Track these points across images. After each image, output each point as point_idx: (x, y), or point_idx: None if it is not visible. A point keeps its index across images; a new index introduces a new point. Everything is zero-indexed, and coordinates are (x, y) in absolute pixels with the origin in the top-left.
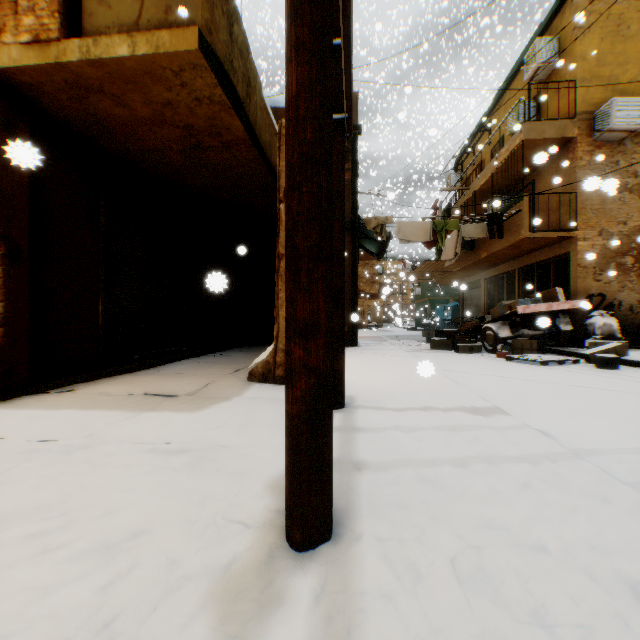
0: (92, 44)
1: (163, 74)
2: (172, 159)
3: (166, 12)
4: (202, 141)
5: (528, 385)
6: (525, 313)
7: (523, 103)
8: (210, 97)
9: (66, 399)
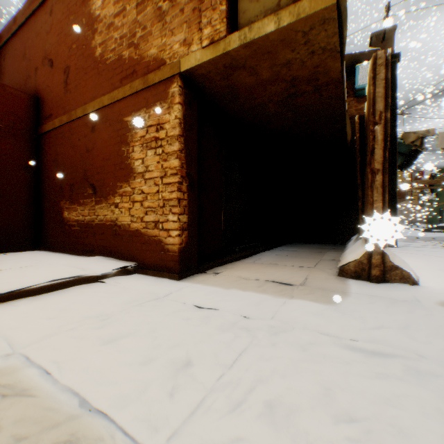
0: (247, 31)
1: (294, 38)
2: (269, 109)
3: None
4: (299, 89)
5: None
6: None
7: None
8: (324, 47)
9: (222, 279)
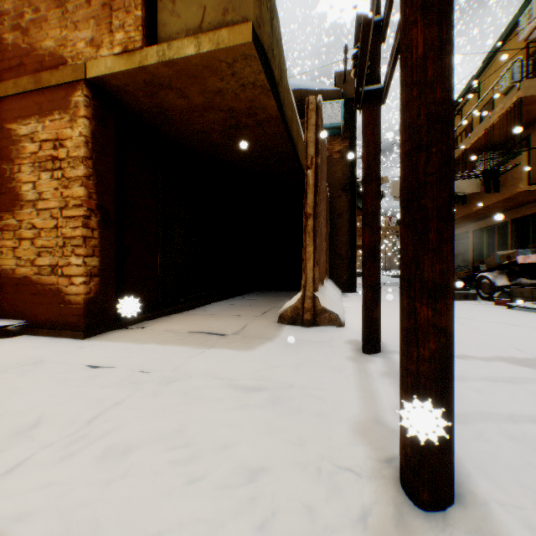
0: (166, 48)
1: (219, 67)
2: (213, 138)
3: (223, 14)
4: (240, 121)
5: None
6: (524, 263)
7: (520, 62)
8: (254, 82)
9: (143, 334)
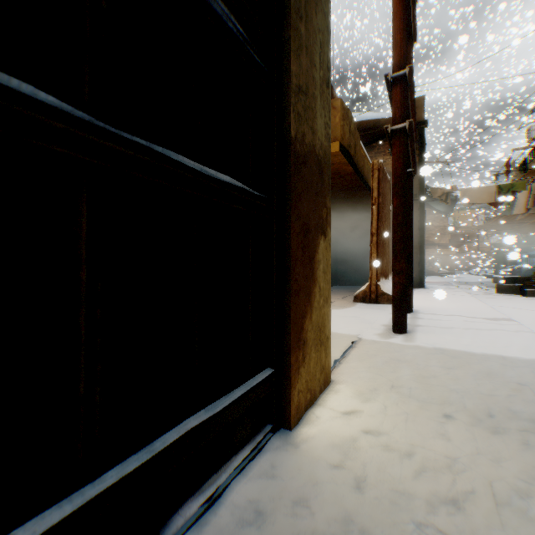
0: None
1: None
2: None
3: None
4: None
5: None
6: None
7: None
8: (339, 162)
9: None
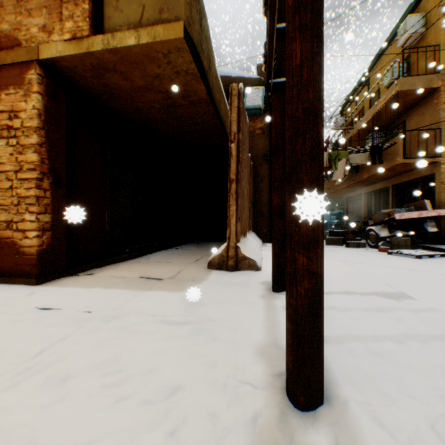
0: (110, 38)
1: (156, 56)
2: (154, 114)
3: (160, 12)
4: (176, 101)
5: (412, 274)
6: (400, 219)
7: (398, 64)
8: (186, 70)
9: (91, 280)
